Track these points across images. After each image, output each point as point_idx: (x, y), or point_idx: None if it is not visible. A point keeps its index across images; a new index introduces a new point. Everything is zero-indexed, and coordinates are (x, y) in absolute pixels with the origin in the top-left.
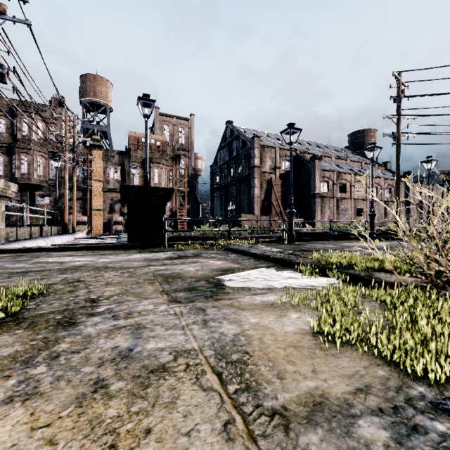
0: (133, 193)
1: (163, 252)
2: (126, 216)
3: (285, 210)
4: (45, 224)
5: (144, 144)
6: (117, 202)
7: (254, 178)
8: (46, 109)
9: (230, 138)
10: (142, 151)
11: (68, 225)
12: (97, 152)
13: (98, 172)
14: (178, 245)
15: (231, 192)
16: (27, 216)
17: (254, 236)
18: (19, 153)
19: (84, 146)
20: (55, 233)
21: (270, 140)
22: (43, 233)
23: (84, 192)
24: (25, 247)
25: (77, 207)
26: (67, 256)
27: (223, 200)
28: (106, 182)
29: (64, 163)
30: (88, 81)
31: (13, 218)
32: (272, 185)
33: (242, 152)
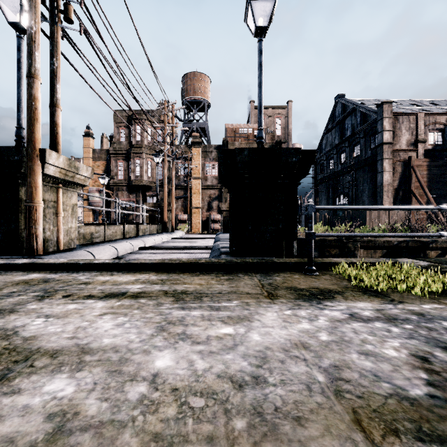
0: (240, 162)
1: (338, 303)
2: (223, 212)
3: (435, 202)
4: (143, 222)
5: (241, 135)
6: (214, 199)
7: (382, 159)
8: (154, 114)
9: (342, 115)
10: (239, 143)
11: (167, 223)
12: (196, 149)
13: (197, 169)
14: (348, 269)
15: (343, 182)
16: (140, 215)
17: (404, 240)
18: (134, 158)
19: (185, 145)
20: (155, 231)
21: (403, 107)
22: (140, 232)
23: (184, 190)
24: (70, 261)
25: (179, 206)
26: (99, 301)
27: (331, 193)
28: (204, 179)
29: (163, 157)
30: (188, 81)
31: (130, 217)
32: (412, 167)
33: (362, 128)
